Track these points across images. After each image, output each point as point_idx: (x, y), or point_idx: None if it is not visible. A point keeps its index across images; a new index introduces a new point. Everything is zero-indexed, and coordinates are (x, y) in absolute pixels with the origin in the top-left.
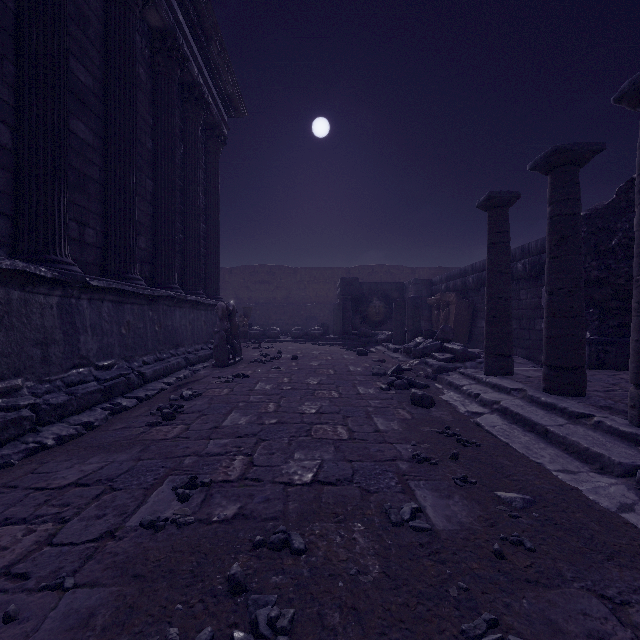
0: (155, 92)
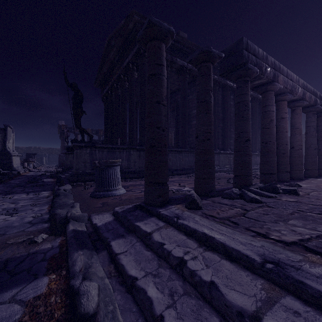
0: (252, 110)
